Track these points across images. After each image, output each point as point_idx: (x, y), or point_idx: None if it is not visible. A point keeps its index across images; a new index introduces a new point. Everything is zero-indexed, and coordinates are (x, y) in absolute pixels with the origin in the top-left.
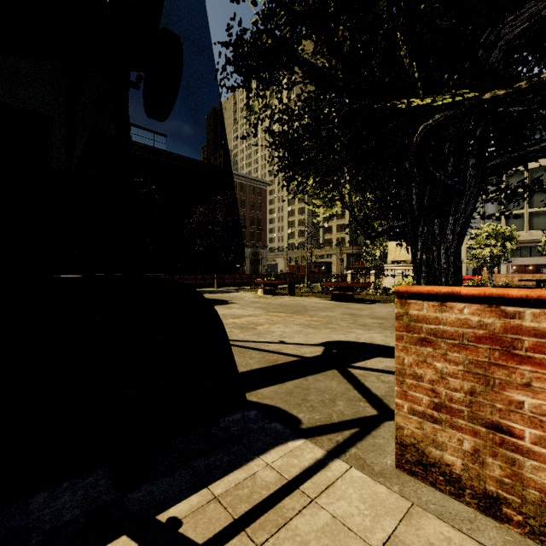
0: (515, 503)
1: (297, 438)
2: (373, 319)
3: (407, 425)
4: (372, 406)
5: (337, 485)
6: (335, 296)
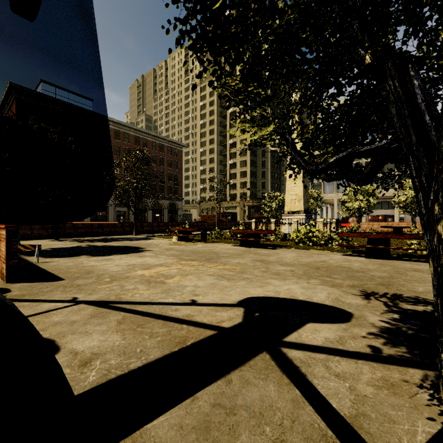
0: None
1: None
2: (283, 266)
3: None
4: None
5: None
6: (243, 242)
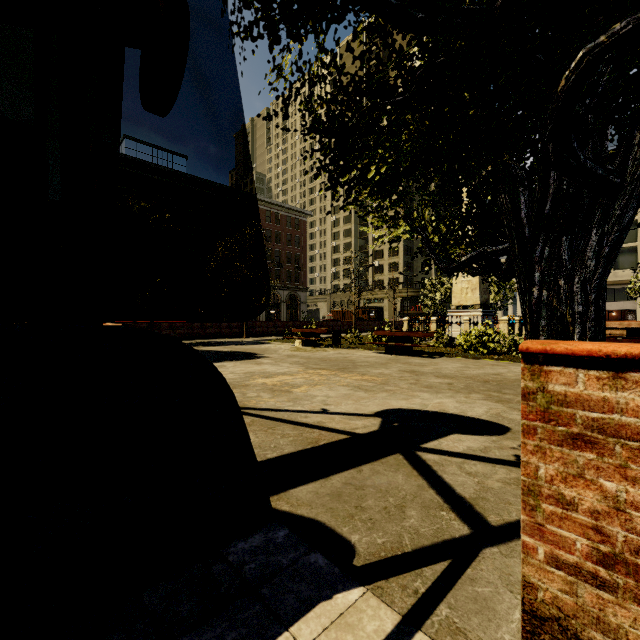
0: None
1: (350, 586)
2: (439, 378)
3: (544, 583)
4: (460, 518)
5: None
6: (390, 348)
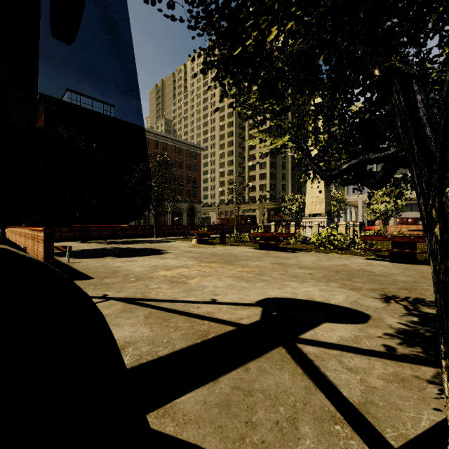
0: None
1: None
2: (302, 269)
3: None
4: (357, 435)
5: None
6: (262, 245)
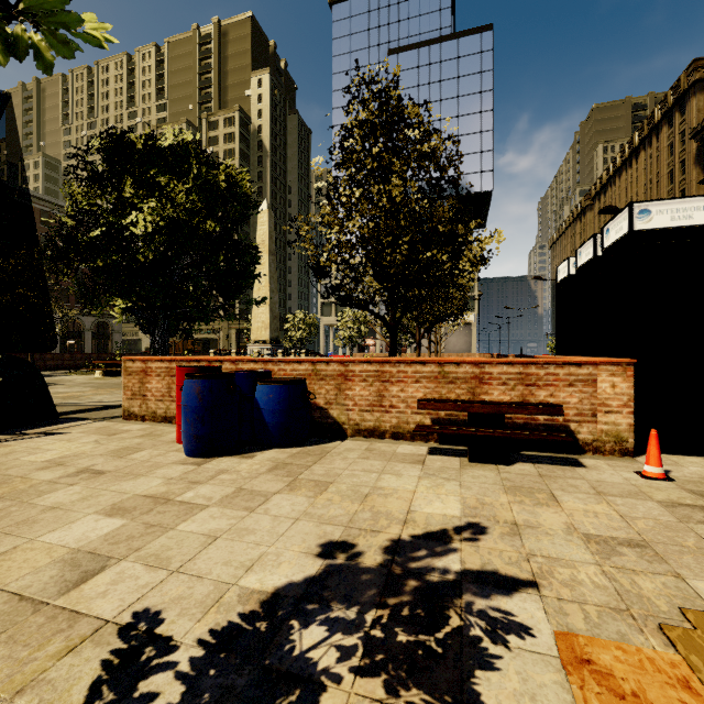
0: (148, 414)
1: (84, 421)
2: None
3: (126, 404)
4: None
5: (94, 424)
6: None
